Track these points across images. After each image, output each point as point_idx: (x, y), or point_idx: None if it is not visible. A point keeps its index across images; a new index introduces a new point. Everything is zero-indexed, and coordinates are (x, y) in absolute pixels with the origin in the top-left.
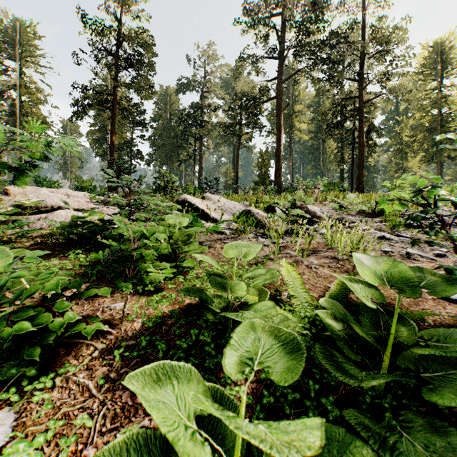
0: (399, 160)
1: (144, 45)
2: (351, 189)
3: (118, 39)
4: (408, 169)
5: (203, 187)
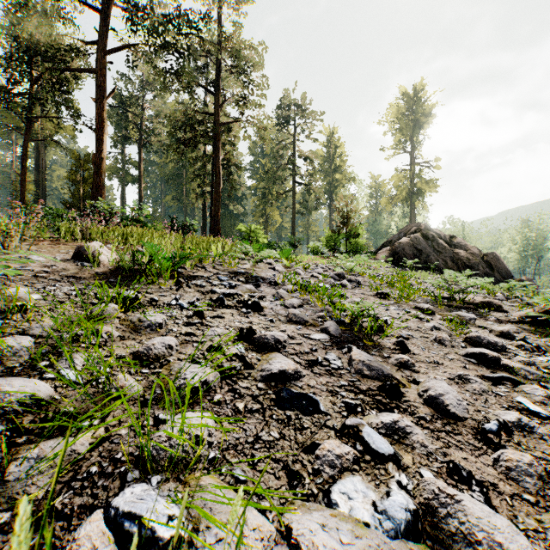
0: (263, 205)
1: None
2: (210, 231)
3: None
4: (271, 216)
5: None
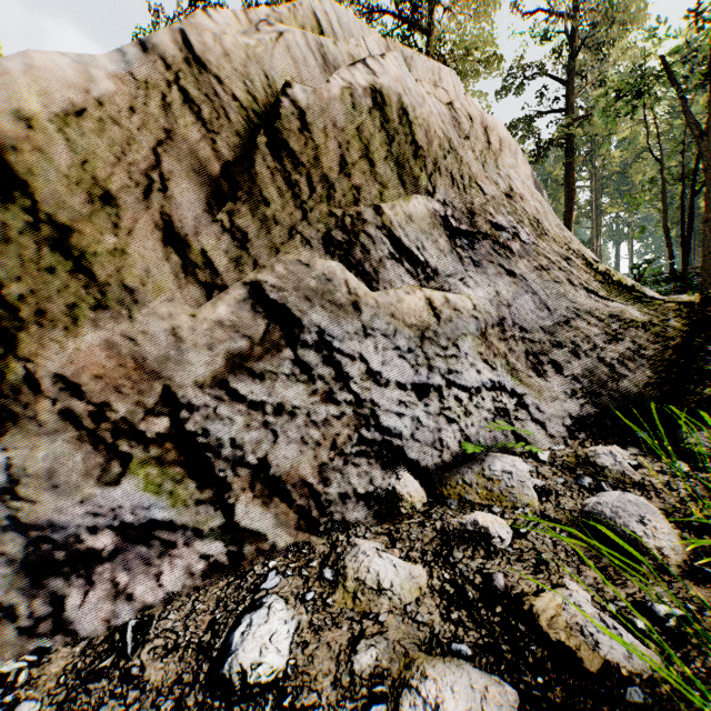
0: None
1: None
2: None
3: None
4: None
5: None
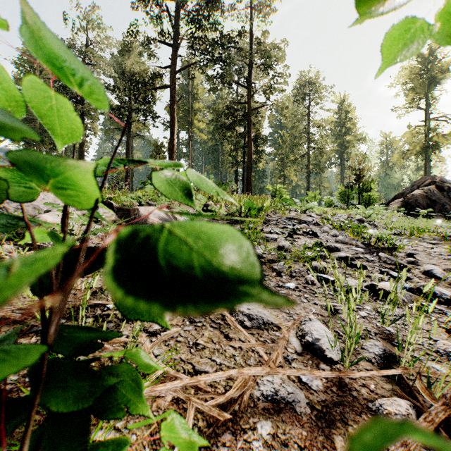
0: (281, 168)
1: None
2: (243, 190)
3: None
4: (288, 176)
5: None
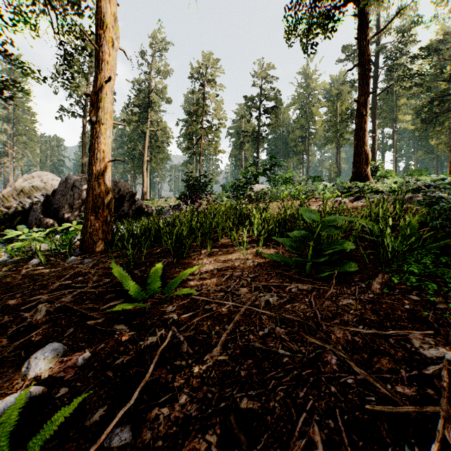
0: None
1: (277, 100)
2: None
3: (261, 99)
4: None
5: (315, 180)
